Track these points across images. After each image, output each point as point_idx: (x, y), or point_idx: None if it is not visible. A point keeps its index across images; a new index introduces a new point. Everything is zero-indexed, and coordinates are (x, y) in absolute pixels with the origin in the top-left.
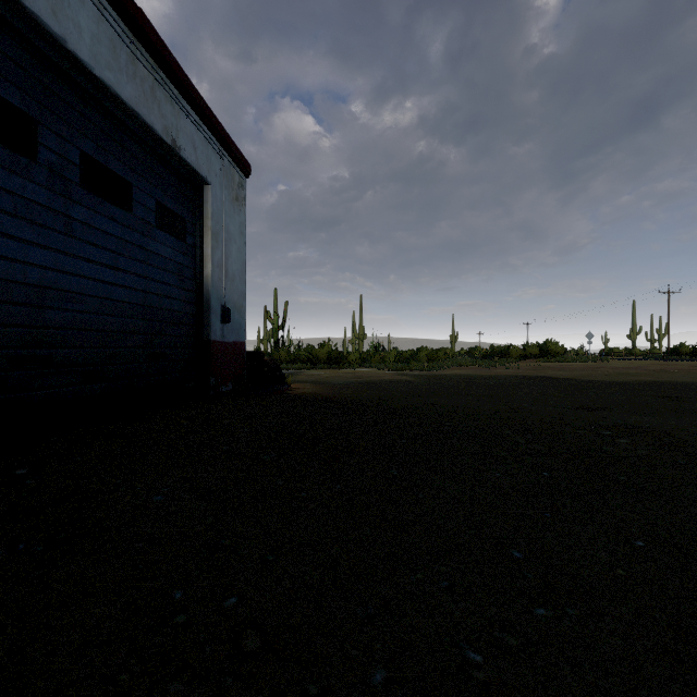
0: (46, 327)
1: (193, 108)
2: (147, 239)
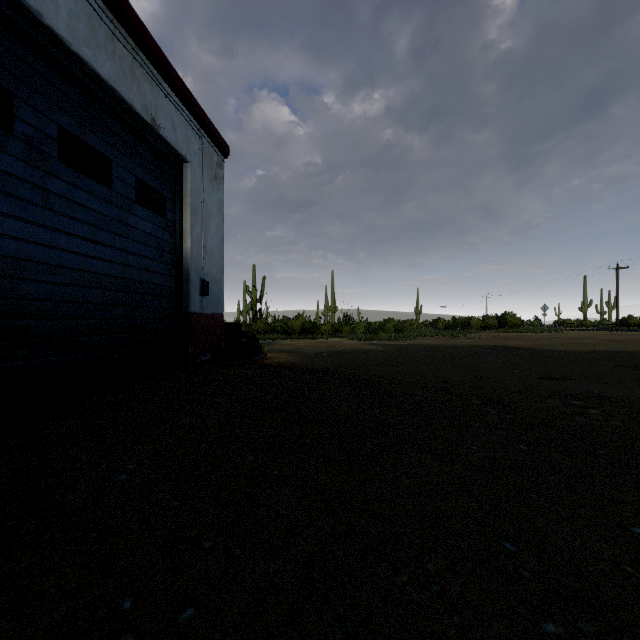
0: (22, 298)
1: (172, 89)
2: (127, 213)
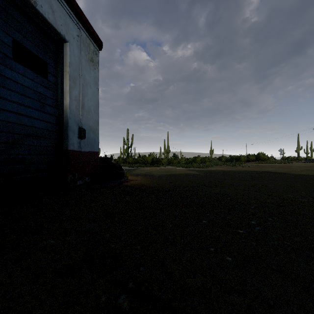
0: None
1: None
2: (1, 66)
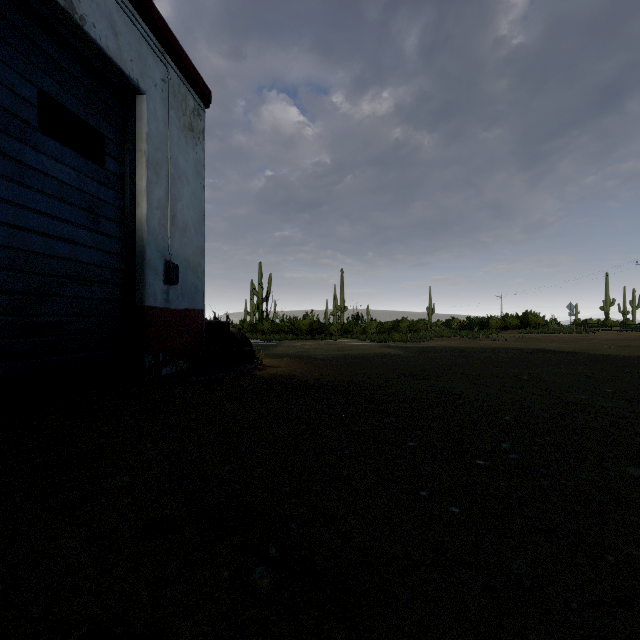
0: None
1: None
2: (18, 143)
